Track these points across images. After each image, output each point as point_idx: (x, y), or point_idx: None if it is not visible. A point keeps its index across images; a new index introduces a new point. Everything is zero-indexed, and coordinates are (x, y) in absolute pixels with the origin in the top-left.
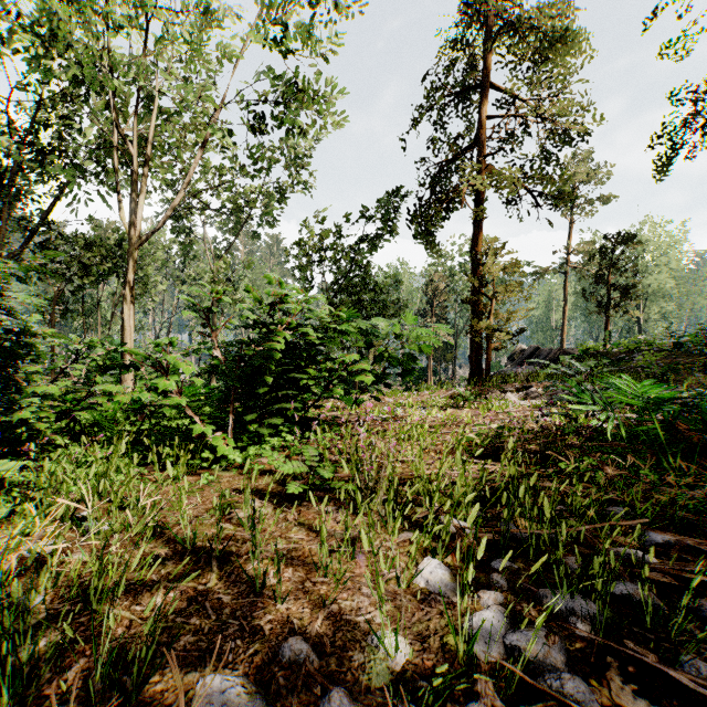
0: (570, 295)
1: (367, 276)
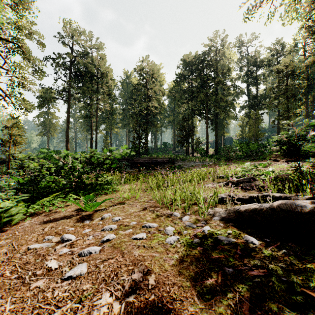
0: None
1: None
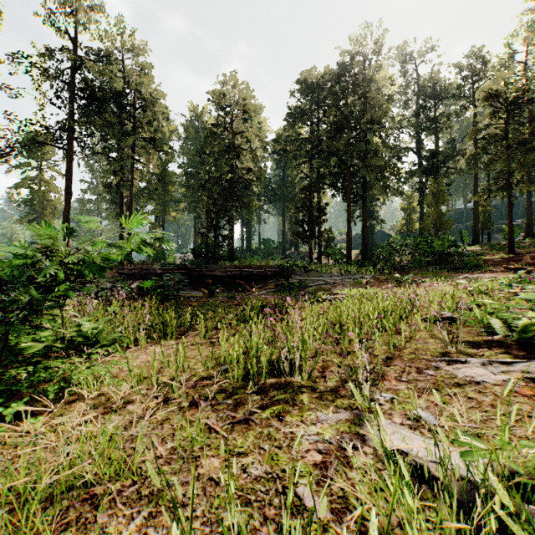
0: None
1: None
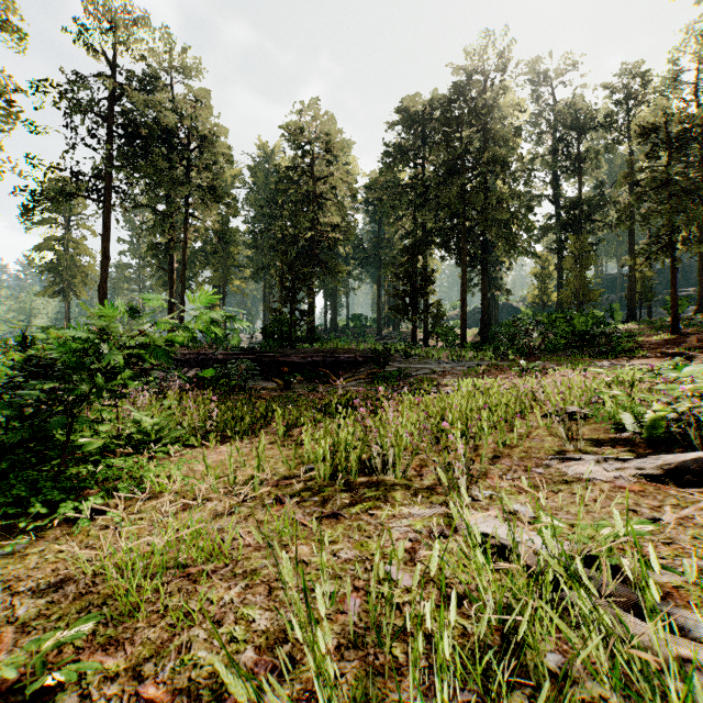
0: None
1: None
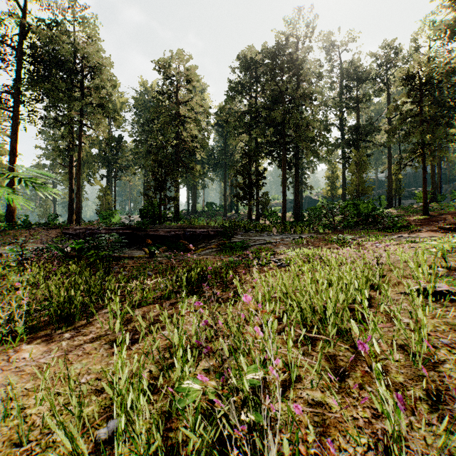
0: None
1: None
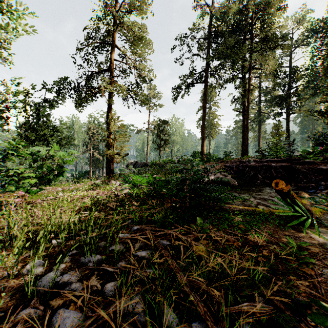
0: (150, 141)
1: (49, 122)
